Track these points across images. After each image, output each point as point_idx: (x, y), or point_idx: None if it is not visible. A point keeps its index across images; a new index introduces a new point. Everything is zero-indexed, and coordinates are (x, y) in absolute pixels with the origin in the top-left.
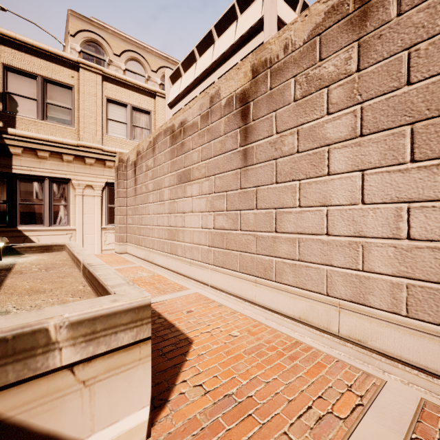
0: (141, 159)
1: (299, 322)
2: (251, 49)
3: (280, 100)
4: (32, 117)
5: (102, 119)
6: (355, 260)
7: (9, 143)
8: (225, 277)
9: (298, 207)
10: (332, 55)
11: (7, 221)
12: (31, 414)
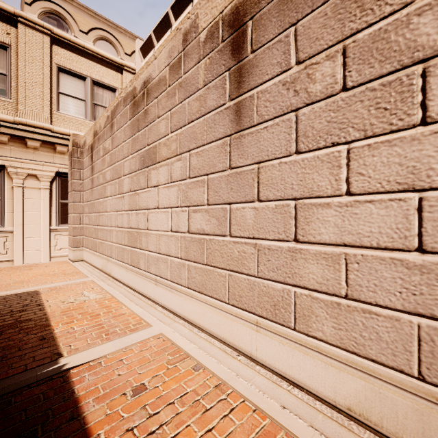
0: (98, 141)
1: (347, 416)
2: None
3: None
4: None
5: (51, 92)
6: None
7: None
8: (205, 308)
9: (346, 196)
10: None
11: None
12: None
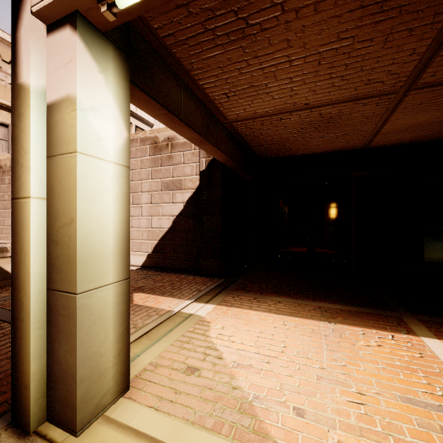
0: (3, 173)
1: None
2: None
3: None
4: None
5: None
6: None
7: None
8: None
9: None
10: None
11: None
12: (4, 265)
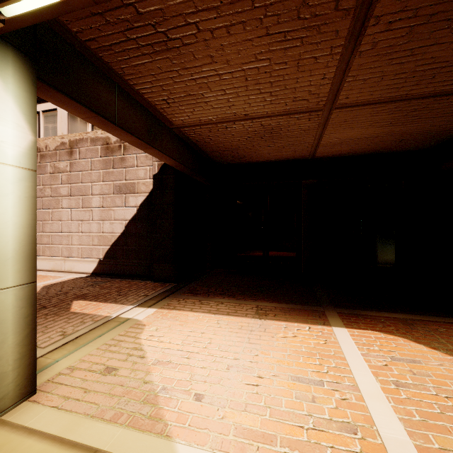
0: None
1: (51, 271)
2: (50, 107)
3: (44, 170)
4: None
5: None
6: (69, 241)
7: None
8: None
9: (51, 221)
10: (63, 161)
11: None
12: None
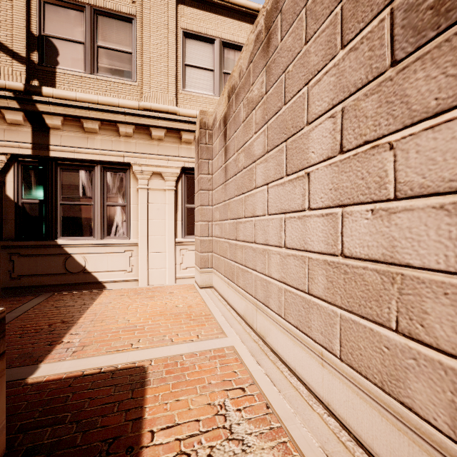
0: (235, 100)
1: None
2: None
3: None
4: (78, 71)
5: (176, 66)
6: None
7: (43, 110)
8: None
9: None
10: None
11: (44, 231)
12: None
